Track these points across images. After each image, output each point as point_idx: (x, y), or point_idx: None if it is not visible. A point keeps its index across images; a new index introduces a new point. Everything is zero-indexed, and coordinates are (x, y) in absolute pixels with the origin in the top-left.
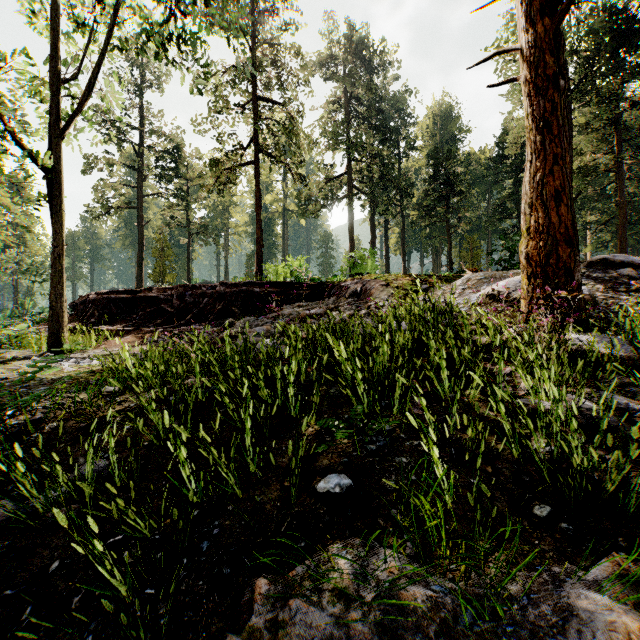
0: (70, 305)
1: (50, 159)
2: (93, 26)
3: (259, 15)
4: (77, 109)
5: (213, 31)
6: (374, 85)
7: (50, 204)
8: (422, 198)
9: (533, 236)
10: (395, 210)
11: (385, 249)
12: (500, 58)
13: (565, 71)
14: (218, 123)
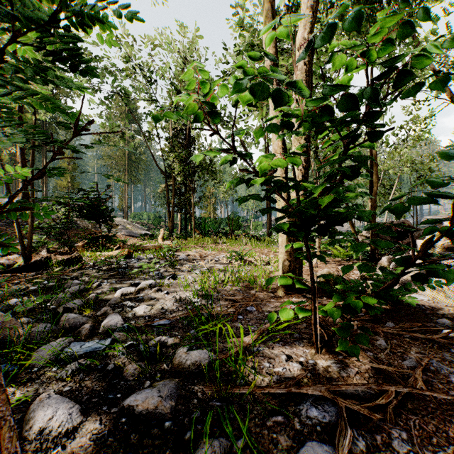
0: None
1: None
2: None
3: None
4: None
5: None
6: None
7: None
8: None
9: (23, 193)
10: None
11: None
12: None
13: None
14: None
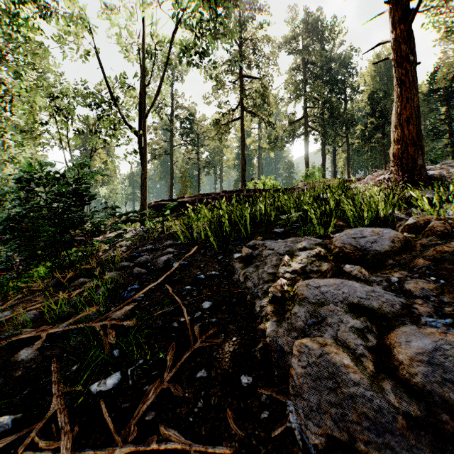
0: (138, 211)
1: (139, 130)
2: (155, 55)
3: (243, 25)
4: (153, 103)
5: (215, 41)
6: (323, 53)
7: (140, 153)
8: (363, 129)
9: (396, 143)
10: (341, 140)
11: (333, 170)
12: (426, 15)
13: (414, 51)
14: (218, 96)
